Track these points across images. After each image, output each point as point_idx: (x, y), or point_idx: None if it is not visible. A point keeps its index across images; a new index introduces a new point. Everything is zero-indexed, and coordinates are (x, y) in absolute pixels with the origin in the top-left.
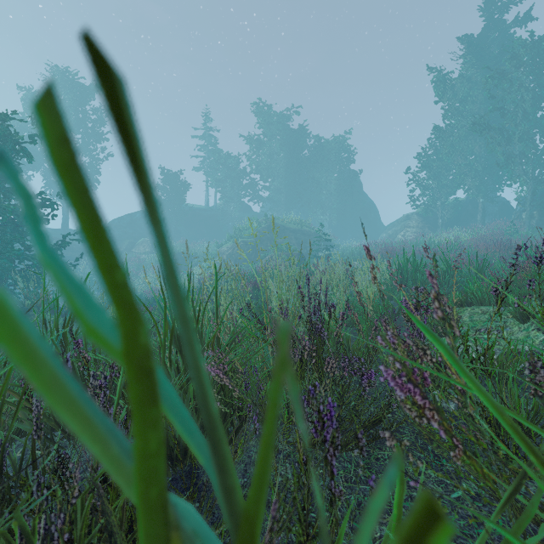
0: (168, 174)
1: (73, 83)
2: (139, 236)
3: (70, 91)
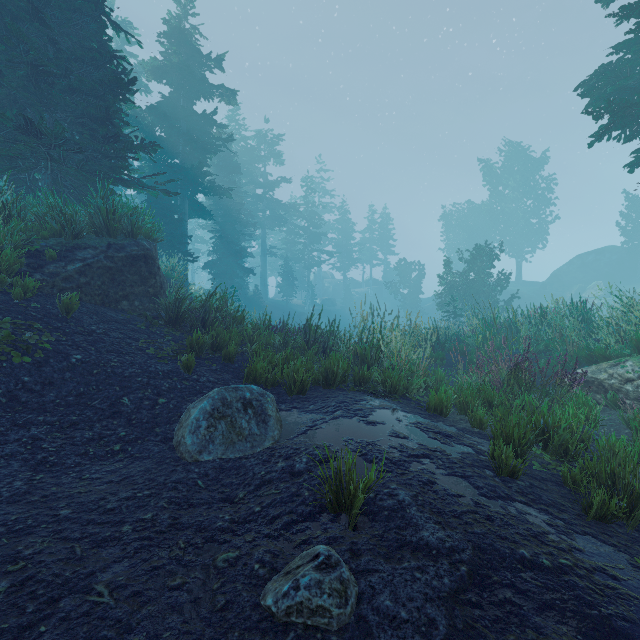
0: (632, 202)
1: (524, 153)
2: (591, 280)
3: (522, 161)
